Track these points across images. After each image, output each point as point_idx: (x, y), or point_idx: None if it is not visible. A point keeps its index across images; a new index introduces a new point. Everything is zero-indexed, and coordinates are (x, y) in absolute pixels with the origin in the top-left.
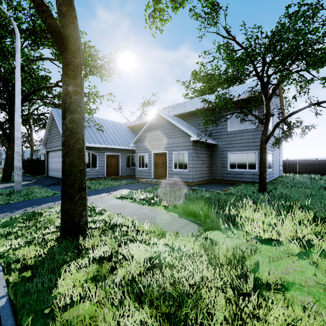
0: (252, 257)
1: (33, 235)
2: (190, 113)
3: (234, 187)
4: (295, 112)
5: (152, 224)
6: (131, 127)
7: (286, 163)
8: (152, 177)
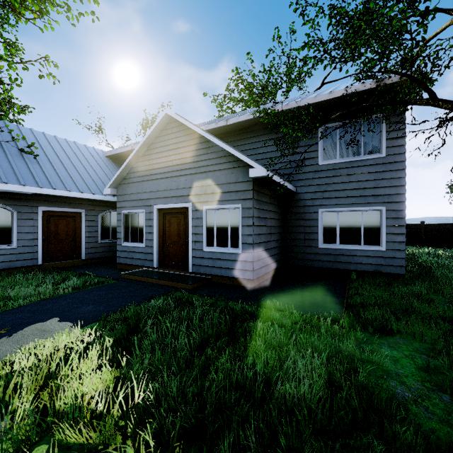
0: None
1: None
2: (238, 127)
3: (346, 288)
4: None
5: None
6: (115, 158)
7: None
8: (153, 264)
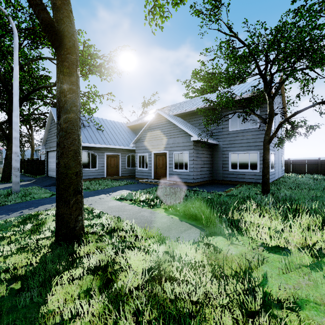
0: (260, 268)
1: (27, 240)
2: (191, 112)
3: (235, 188)
4: (300, 111)
5: (151, 228)
6: (131, 127)
7: (287, 163)
8: (152, 177)
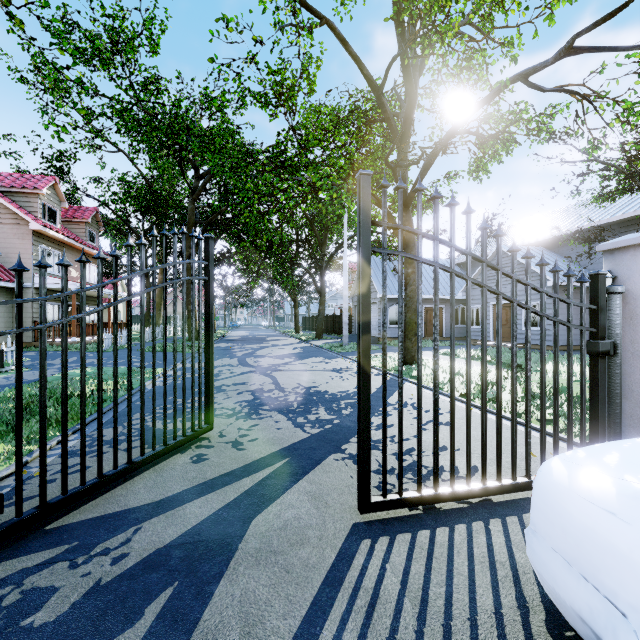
0: None
1: None
2: (562, 237)
3: None
4: None
5: None
6: (461, 264)
7: None
8: (490, 339)
